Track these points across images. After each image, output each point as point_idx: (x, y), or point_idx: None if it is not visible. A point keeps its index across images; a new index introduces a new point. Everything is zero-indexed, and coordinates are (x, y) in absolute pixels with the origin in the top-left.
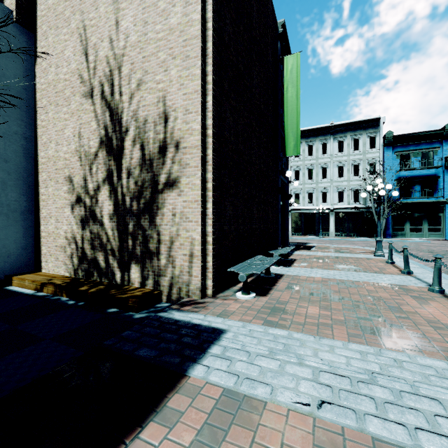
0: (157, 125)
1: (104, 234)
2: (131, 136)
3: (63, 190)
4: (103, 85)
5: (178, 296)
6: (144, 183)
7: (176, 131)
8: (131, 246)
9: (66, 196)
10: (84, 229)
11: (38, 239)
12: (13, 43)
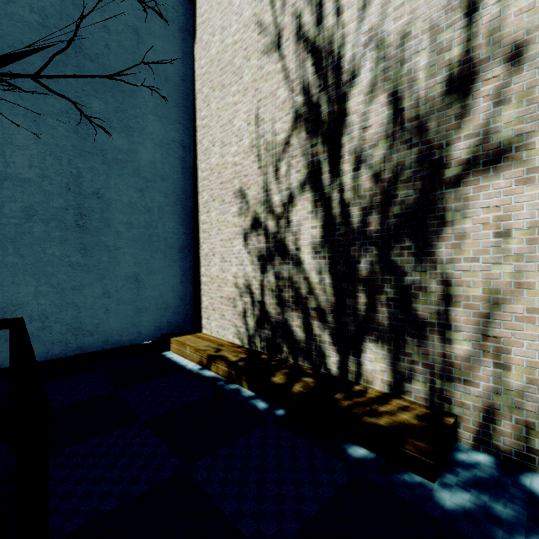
0: (442, 31)
1: (302, 281)
2: (365, 83)
3: (231, 212)
4: (299, 15)
5: (519, 443)
6: (400, 171)
7: (513, 20)
8: (363, 306)
9: (236, 221)
10: (264, 271)
11: (197, 286)
12: (170, 18)
